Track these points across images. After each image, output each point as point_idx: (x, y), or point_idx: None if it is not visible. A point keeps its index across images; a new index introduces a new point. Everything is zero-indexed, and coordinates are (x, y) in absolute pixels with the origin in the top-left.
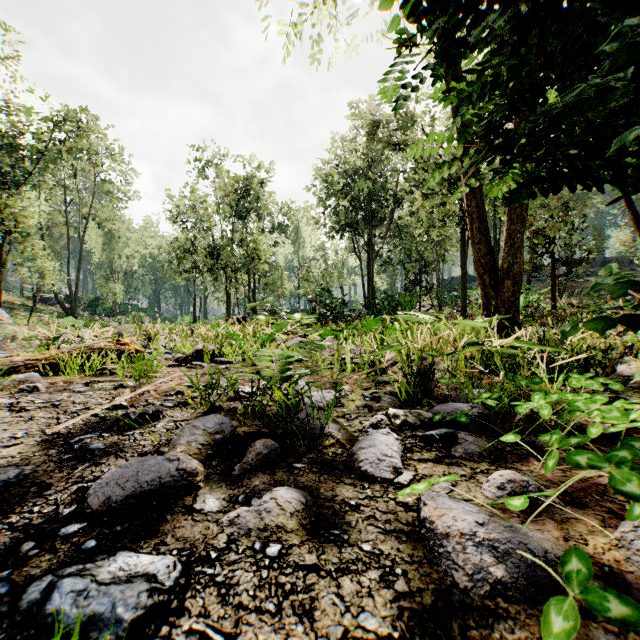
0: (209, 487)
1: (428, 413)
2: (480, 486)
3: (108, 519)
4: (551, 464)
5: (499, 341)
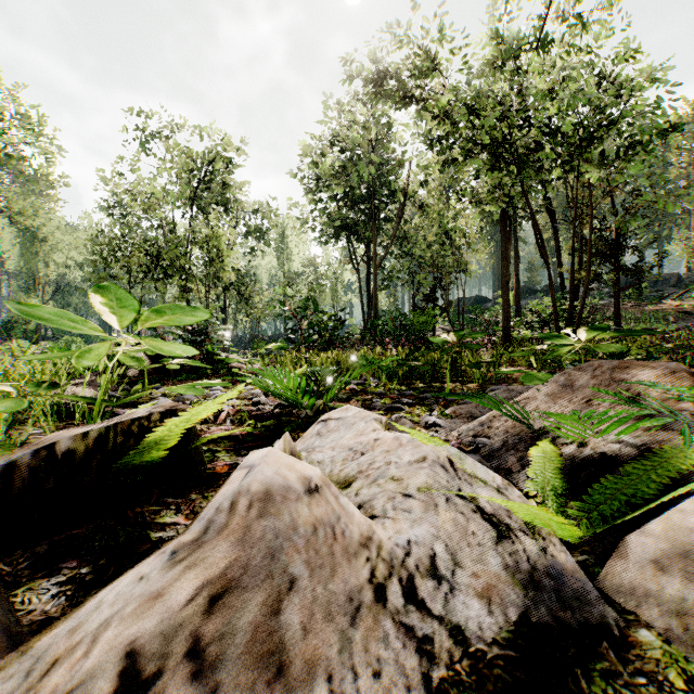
0: None
1: None
2: None
3: None
4: None
5: None
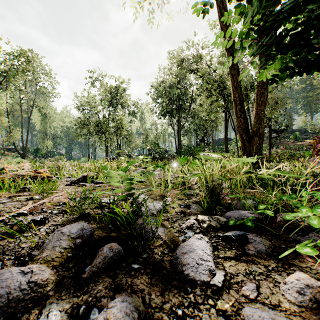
0: (58, 294)
1: (223, 218)
2: (278, 286)
3: None
4: None
5: (264, 171)
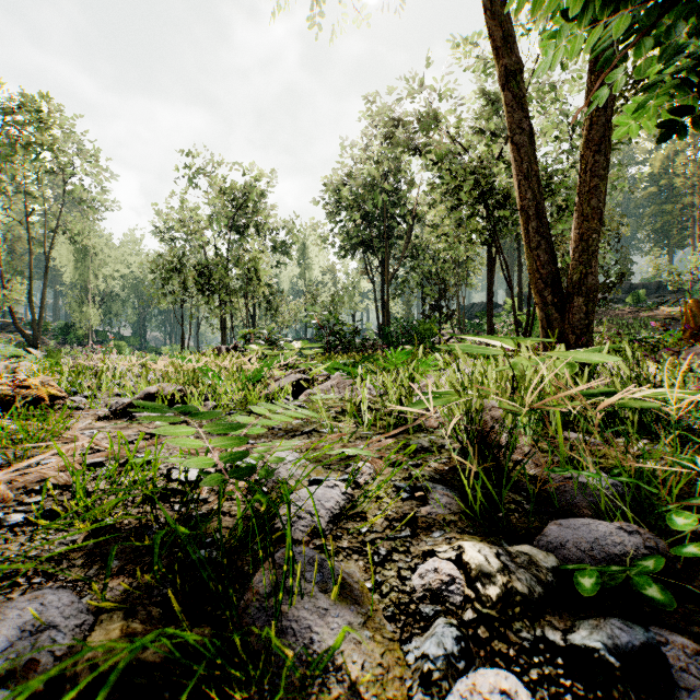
0: None
1: (547, 555)
2: None
3: None
4: None
5: (651, 391)
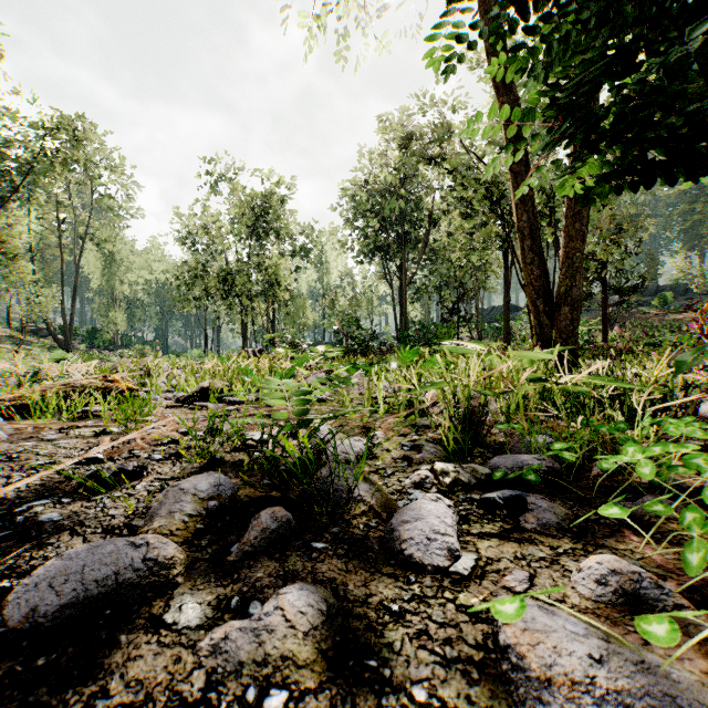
0: (191, 582)
1: (484, 468)
2: (568, 576)
3: (29, 644)
4: (695, 560)
5: (569, 377)
